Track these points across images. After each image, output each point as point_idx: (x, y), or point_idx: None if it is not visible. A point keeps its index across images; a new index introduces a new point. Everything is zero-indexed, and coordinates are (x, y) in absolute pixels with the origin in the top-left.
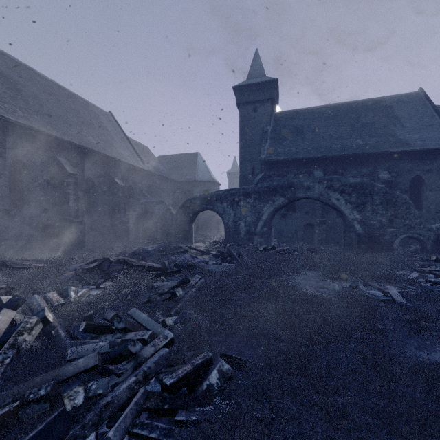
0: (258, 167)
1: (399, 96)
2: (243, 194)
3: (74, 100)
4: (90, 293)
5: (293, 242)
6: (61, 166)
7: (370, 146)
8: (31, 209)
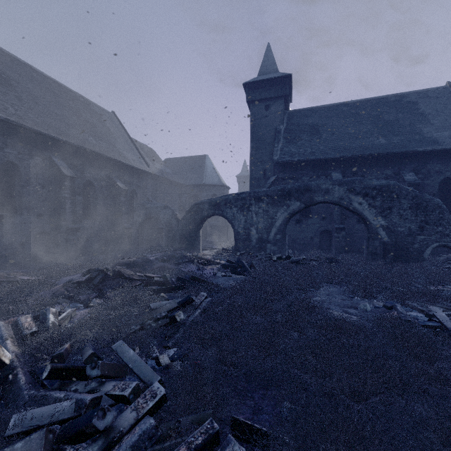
0: (270, 169)
1: (425, 91)
2: (255, 198)
3: (74, 99)
4: (77, 313)
5: (309, 250)
6: (57, 168)
7: (393, 145)
8: (24, 214)
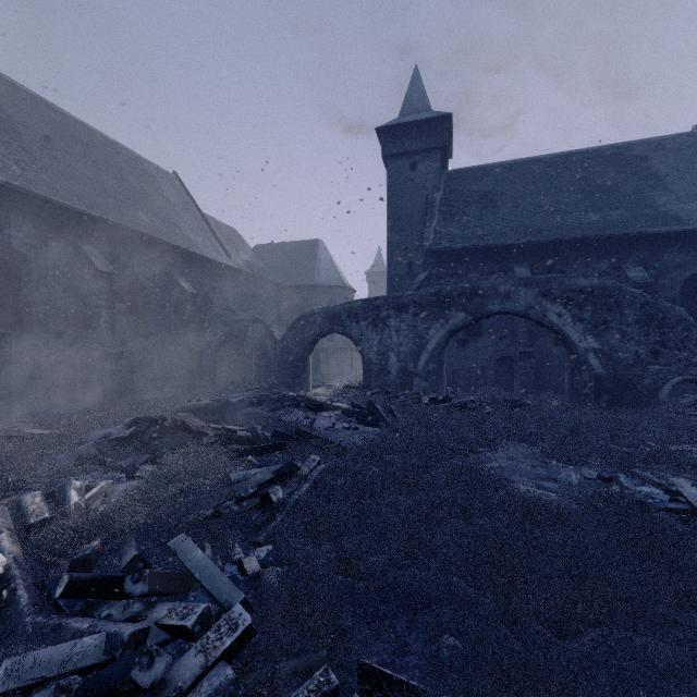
0: (418, 262)
1: (659, 140)
2: (395, 307)
3: (114, 152)
4: (115, 488)
5: (479, 387)
6: (86, 260)
7: (611, 223)
8: (35, 332)
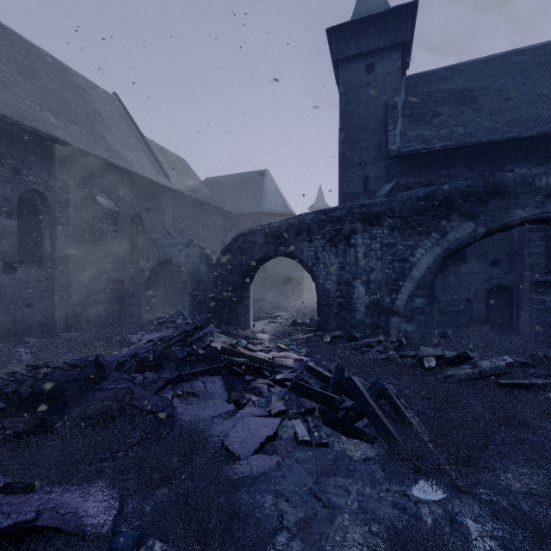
0: (375, 176)
1: None
2: (363, 219)
3: (31, 54)
4: None
5: (465, 325)
6: None
7: None
8: None
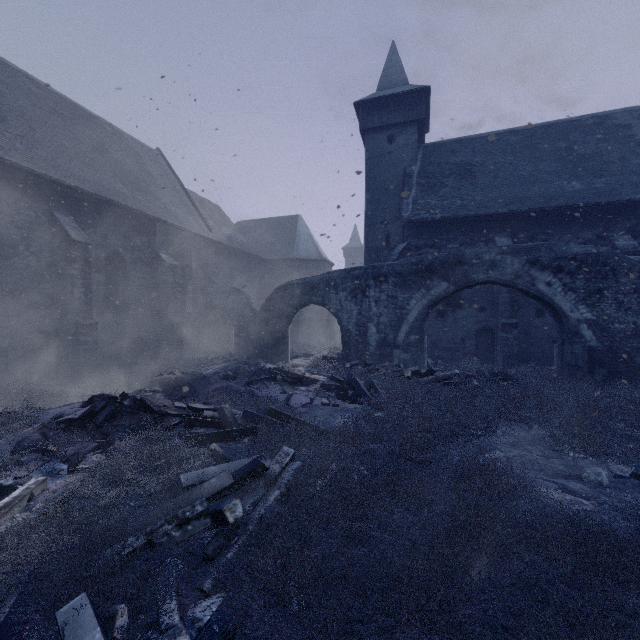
0: (396, 234)
1: None
2: (374, 277)
3: (96, 127)
4: (48, 486)
5: (459, 359)
6: (61, 229)
7: (596, 191)
8: (6, 302)
